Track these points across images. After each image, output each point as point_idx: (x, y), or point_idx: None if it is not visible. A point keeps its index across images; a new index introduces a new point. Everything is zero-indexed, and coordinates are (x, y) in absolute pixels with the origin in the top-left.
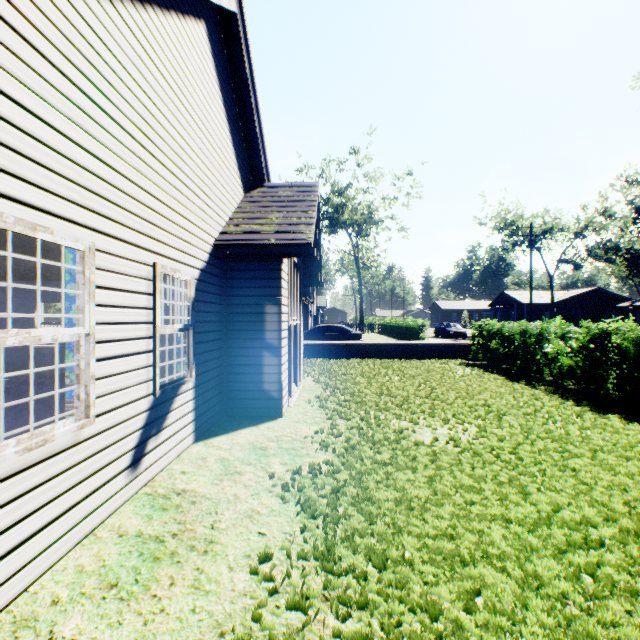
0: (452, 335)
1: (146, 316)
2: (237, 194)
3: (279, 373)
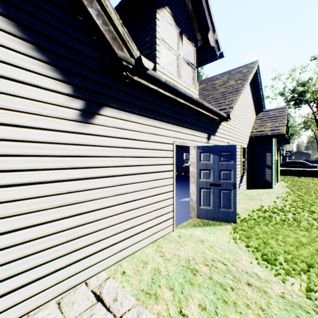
0: None
1: (239, 157)
2: (253, 117)
3: (271, 174)
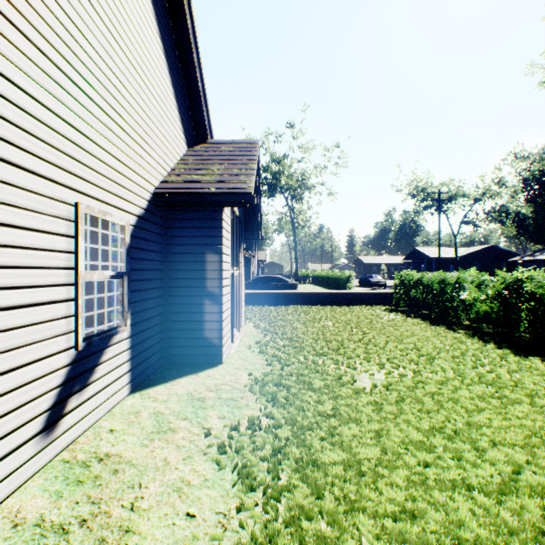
0: (374, 285)
1: (66, 260)
2: (180, 147)
3: (220, 320)
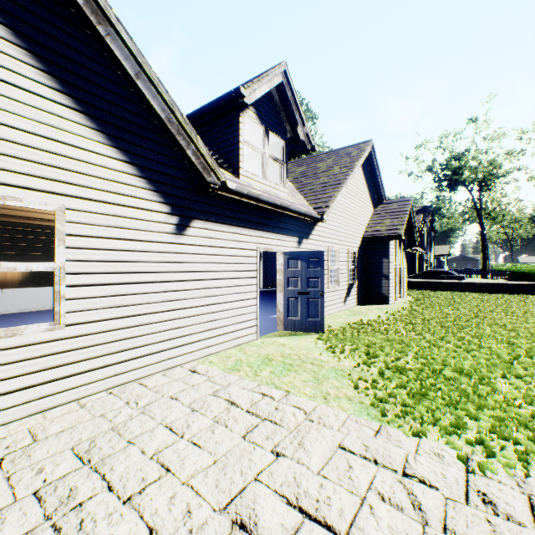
0: None
1: (346, 263)
2: (370, 212)
3: (388, 286)
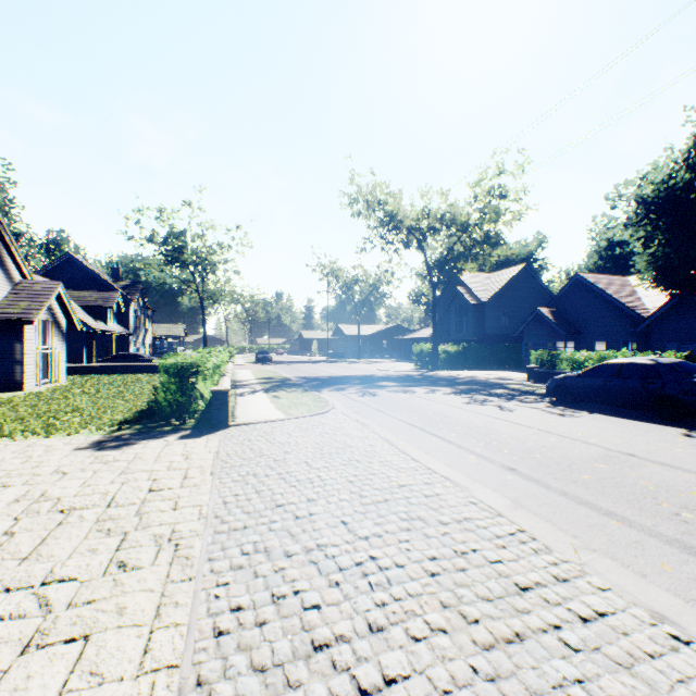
0: (261, 360)
1: None
2: (6, 290)
3: (24, 372)
